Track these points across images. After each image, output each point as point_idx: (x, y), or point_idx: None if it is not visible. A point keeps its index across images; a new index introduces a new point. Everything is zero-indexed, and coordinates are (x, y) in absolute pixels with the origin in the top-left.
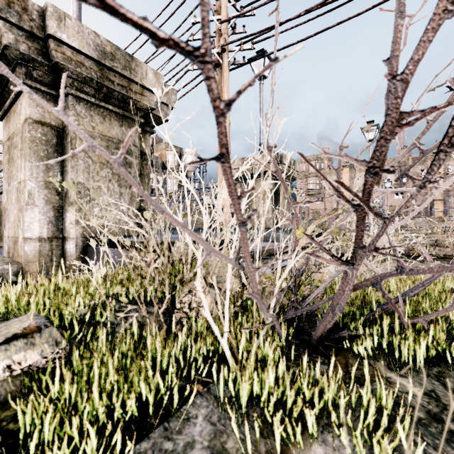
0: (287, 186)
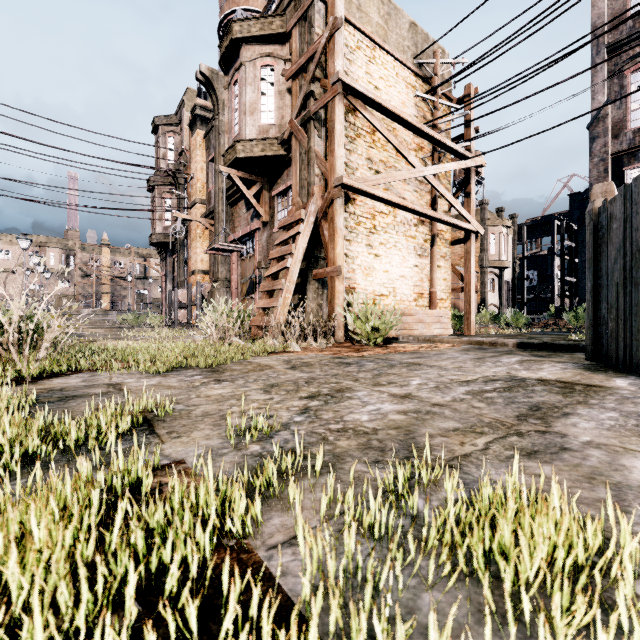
0: None
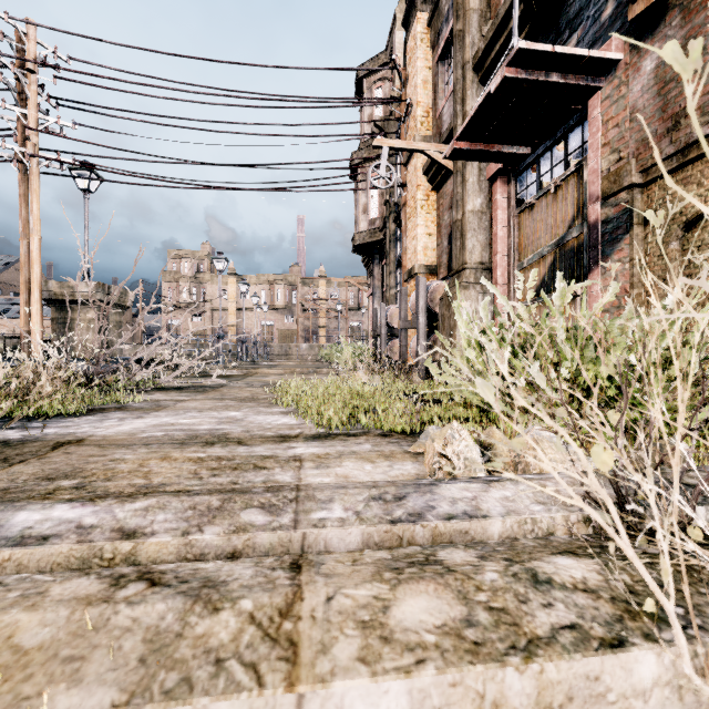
0: (119, 315)
